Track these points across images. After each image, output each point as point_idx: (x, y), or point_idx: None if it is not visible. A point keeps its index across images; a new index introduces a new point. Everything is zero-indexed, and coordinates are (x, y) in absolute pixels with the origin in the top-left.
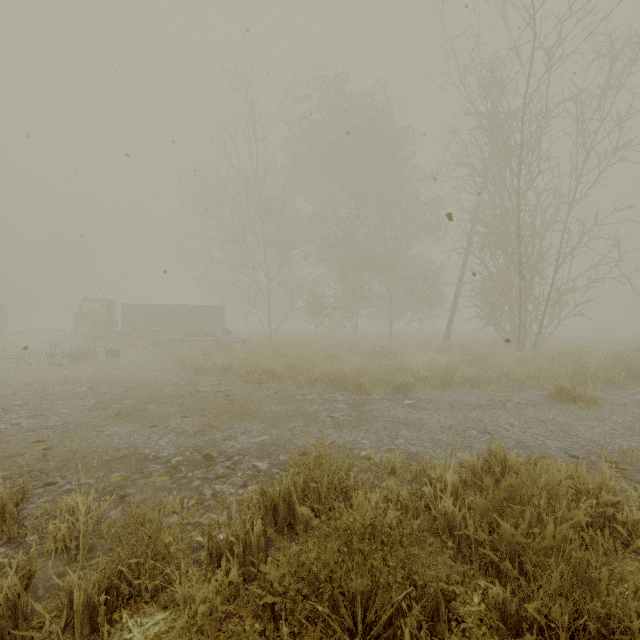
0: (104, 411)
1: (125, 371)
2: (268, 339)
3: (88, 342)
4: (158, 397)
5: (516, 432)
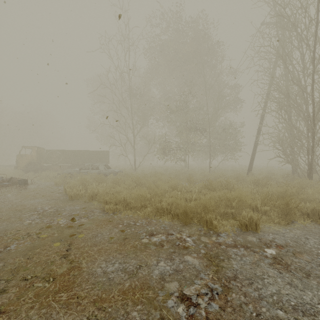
0: None
1: (20, 197)
2: (134, 171)
3: (23, 173)
4: (1, 236)
5: None
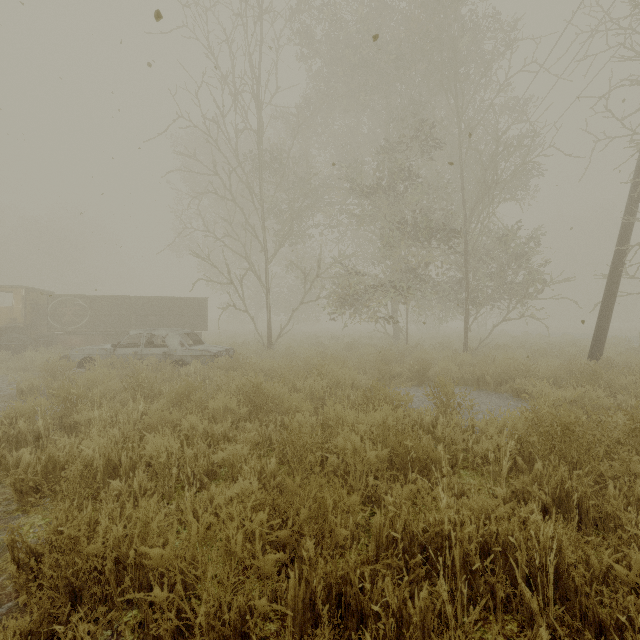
0: None
1: None
2: (266, 349)
3: None
4: None
5: None
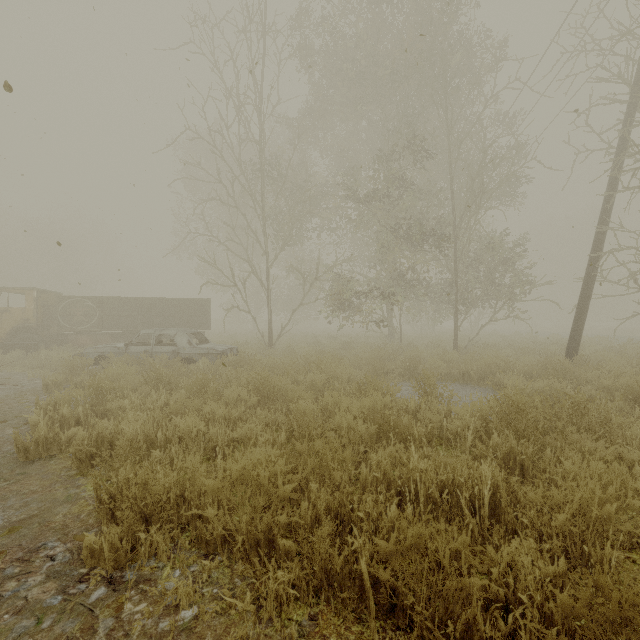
0: None
1: None
2: (267, 348)
3: None
4: None
5: None
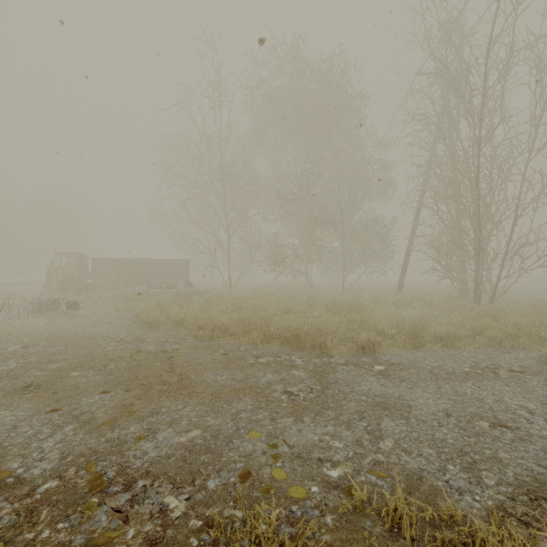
0: (14, 381)
1: (78, 324)
2: (228, 291)
3: (58, 294)
4: (91, 359)
5: (544, 425)
